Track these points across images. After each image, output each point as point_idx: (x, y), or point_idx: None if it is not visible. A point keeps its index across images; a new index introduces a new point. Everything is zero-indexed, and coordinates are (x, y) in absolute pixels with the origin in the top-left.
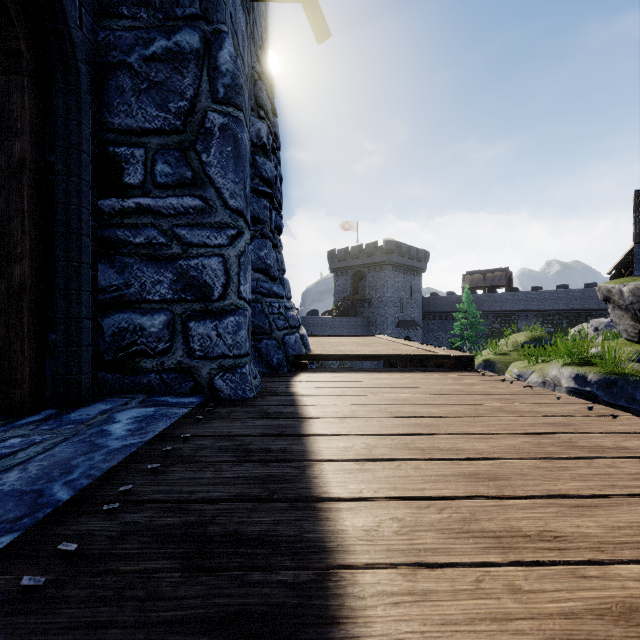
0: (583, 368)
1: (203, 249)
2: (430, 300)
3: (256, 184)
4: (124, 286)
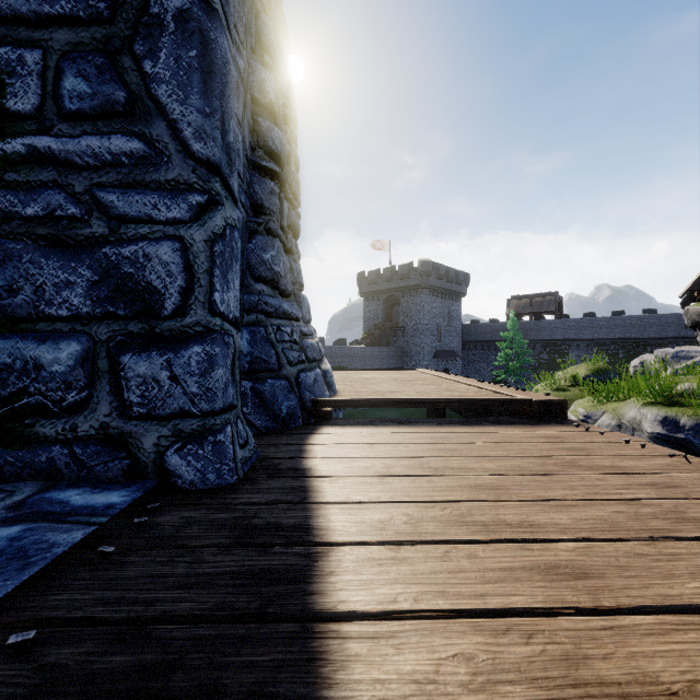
0: (673, 409)
1: (146, 227)
2: (471, 328)
3: (259, 158)
4: (5, 291)
